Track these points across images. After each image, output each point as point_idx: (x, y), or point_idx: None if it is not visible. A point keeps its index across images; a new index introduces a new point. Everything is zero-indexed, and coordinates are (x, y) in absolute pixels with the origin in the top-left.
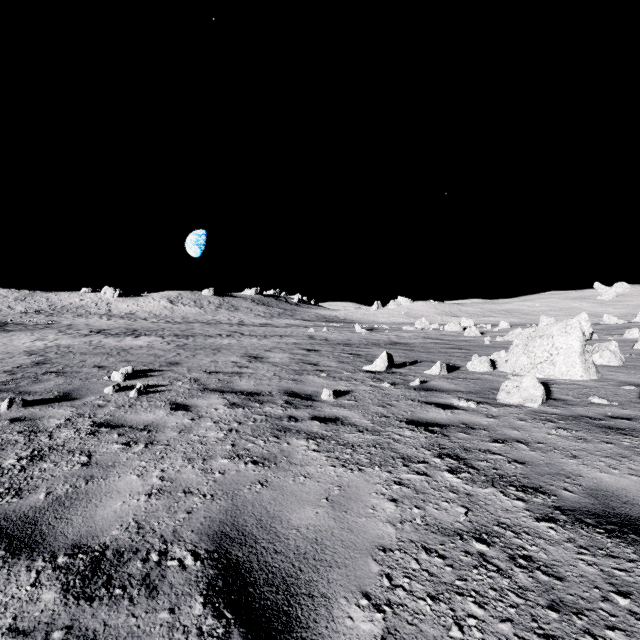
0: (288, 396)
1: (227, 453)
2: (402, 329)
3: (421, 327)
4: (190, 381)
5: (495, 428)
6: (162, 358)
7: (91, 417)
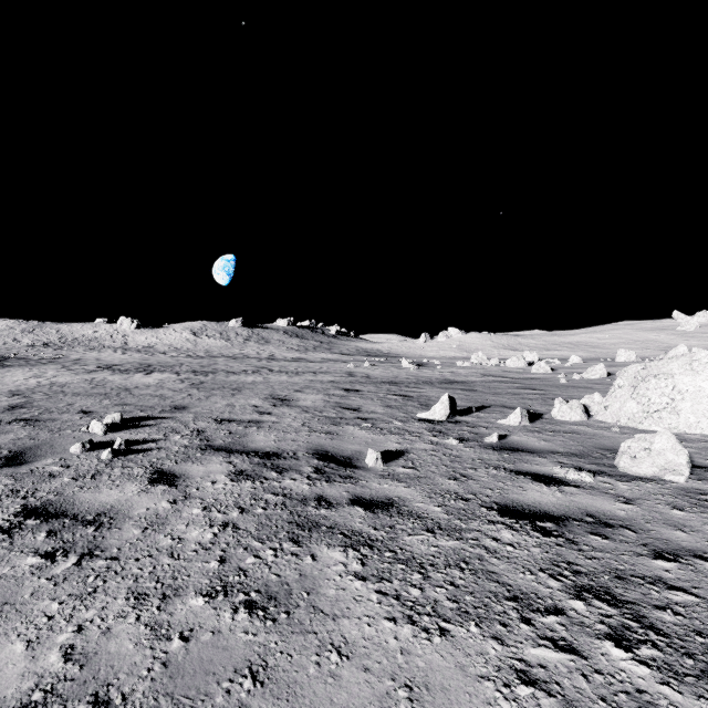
0: (319, 459)
1: (207, 581)
2: (456, 364)
3: (478, 362)
4: (191, 434)
5: (644, 525)
6: (168, 400)
7: (26, 497)
